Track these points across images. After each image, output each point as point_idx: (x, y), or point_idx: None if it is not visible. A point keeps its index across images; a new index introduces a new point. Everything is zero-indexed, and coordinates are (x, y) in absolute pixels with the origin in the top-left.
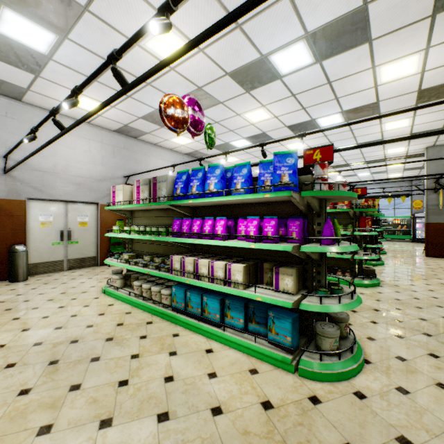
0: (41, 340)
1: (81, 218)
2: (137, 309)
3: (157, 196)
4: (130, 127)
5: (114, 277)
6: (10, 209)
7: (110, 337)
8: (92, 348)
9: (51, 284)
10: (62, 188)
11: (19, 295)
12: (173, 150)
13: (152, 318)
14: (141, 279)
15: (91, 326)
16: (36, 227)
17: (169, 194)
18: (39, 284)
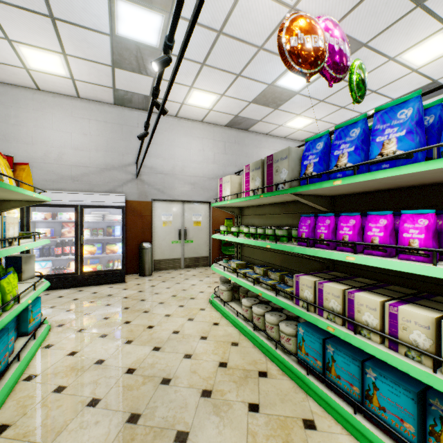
0: (135, 364)
1: (195, 218)
2: (246, 340)
3: (273, 183)
4: (240, 118)
5: (221, 288)
6: (140, 210)
7: (207, 389)
8: (182, 406)
9: (167, 282)
10: (179, 188)
11: (140, 291)
12: (287, 137)
13: (267, 364)
14: (251, 296)
15: (189, 356)
16: (159, 226)
17: (292, 177)
18: (158, 281)
